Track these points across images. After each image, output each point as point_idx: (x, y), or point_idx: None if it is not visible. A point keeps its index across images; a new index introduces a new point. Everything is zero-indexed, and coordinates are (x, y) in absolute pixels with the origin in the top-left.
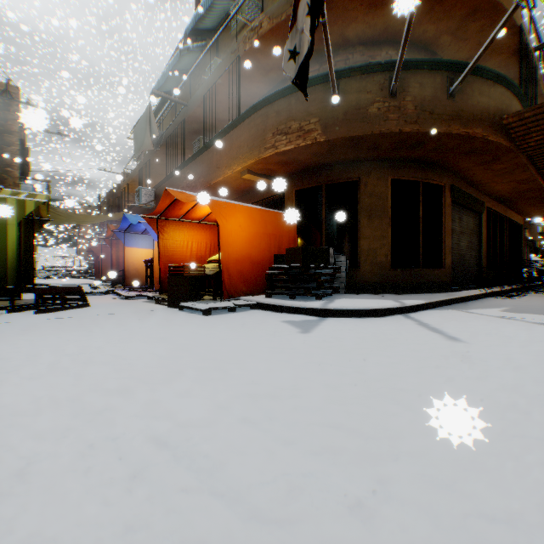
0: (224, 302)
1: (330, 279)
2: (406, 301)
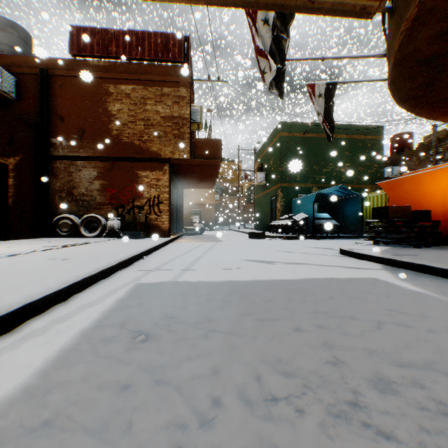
0: None
1: (388, 230)
2: (365, 250)
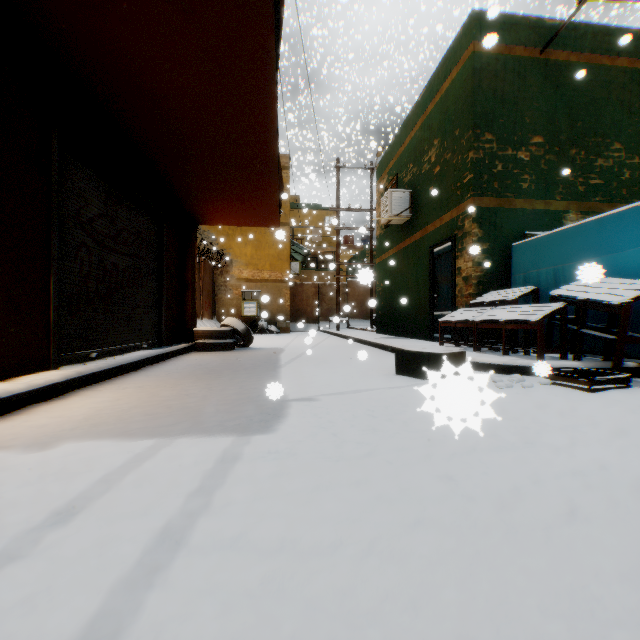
0: None
1: None
2: None
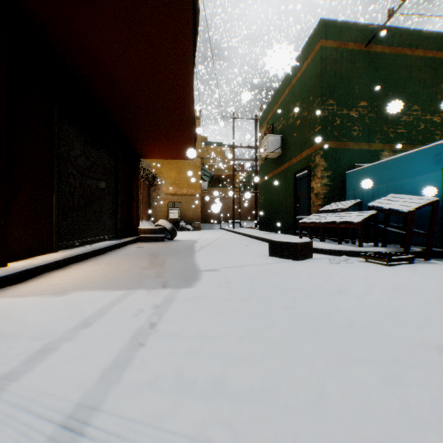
0: None
1: None
2: None
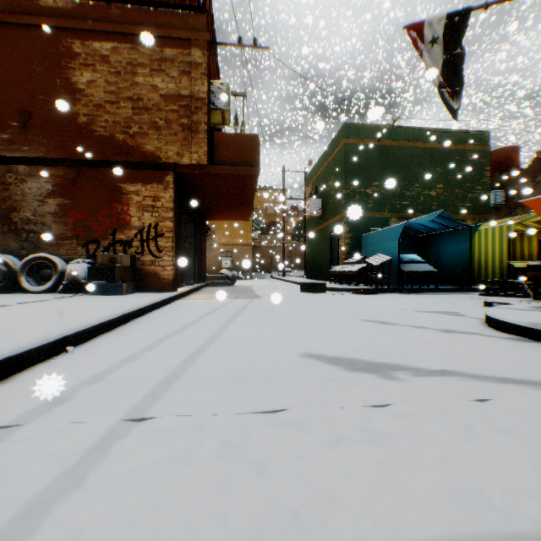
0: (540, 302)
1: None
2: None
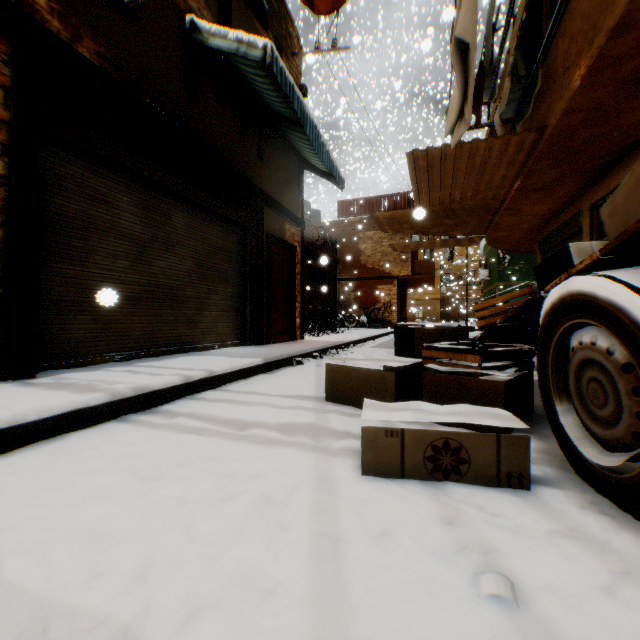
0: None
1: None
2: None
